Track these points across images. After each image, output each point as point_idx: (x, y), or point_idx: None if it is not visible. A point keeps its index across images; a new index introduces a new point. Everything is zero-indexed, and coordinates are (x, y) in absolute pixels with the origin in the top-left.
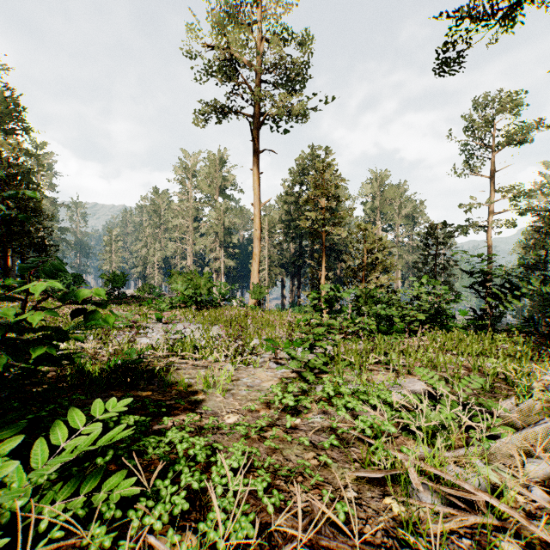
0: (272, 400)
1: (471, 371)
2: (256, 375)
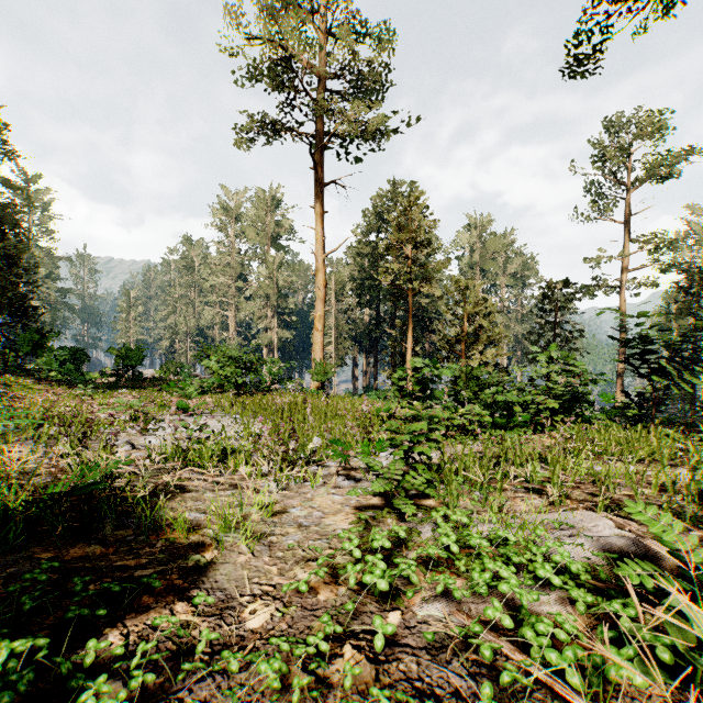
0: (343, 570)
1: (660, 491)
2: (315, 501)
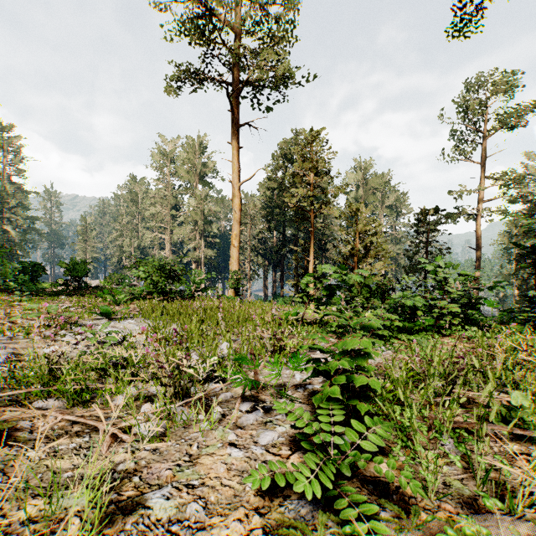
0: None
1: None
2: (198, 467)
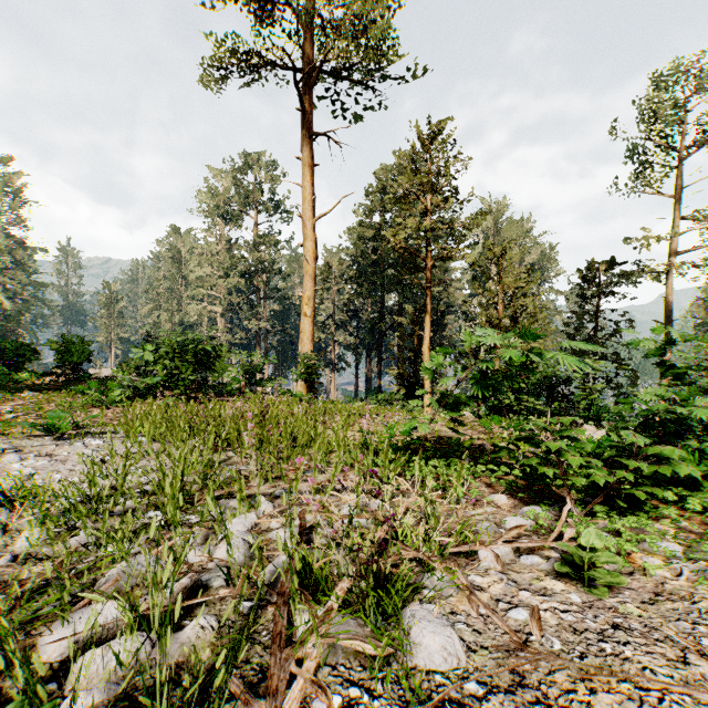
0: None
1: None
2: None
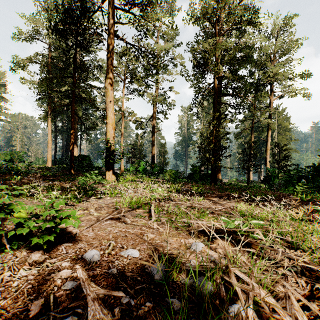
0: None
1: None
2: None
